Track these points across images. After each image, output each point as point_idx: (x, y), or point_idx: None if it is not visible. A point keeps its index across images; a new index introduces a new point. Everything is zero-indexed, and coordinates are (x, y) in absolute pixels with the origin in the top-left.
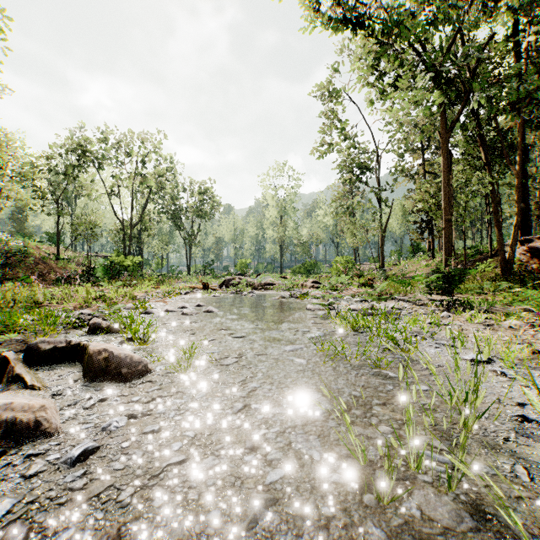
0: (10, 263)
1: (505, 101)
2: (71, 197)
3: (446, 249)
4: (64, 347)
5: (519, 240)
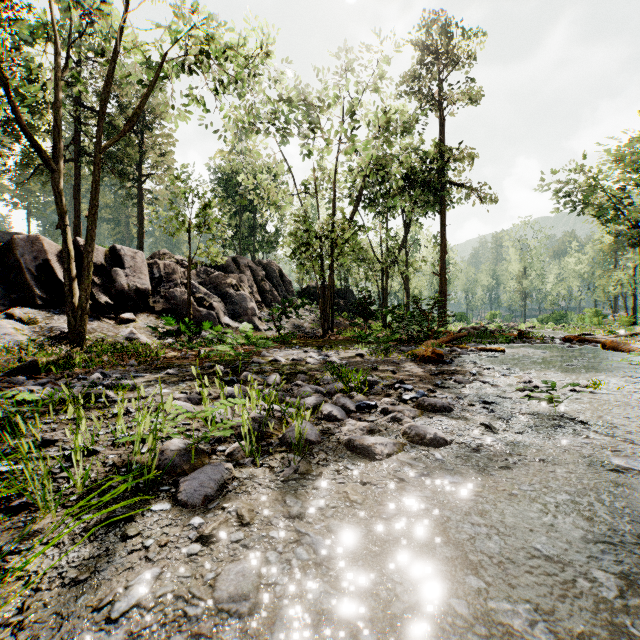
0: None
1: None
2: None
3: None
4: None
5: None
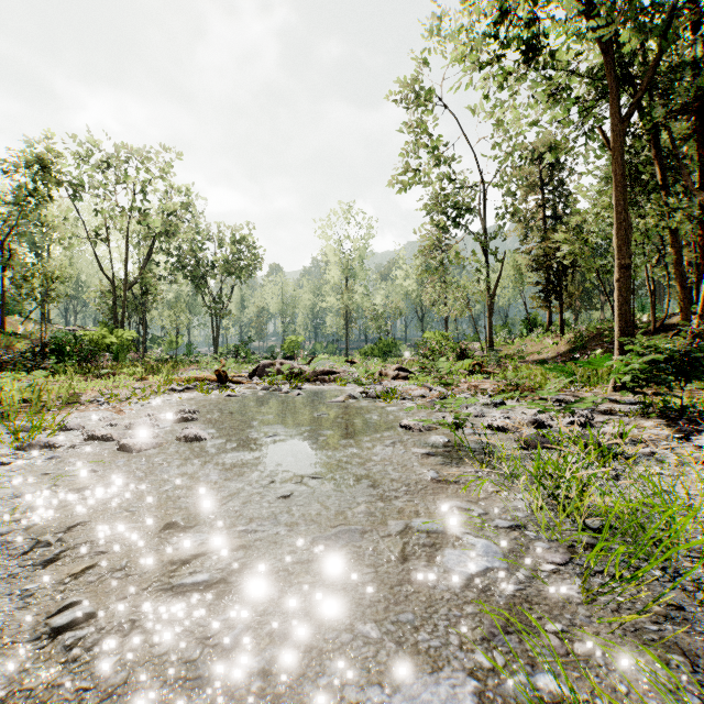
0: None
1: None
2: (42, 246)
3: (622, 314)
4: None
5: None
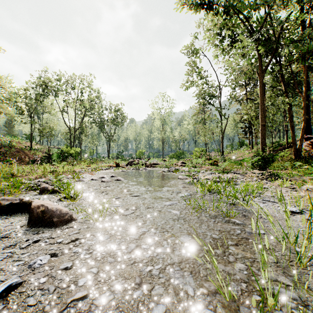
0: (0, 151)
1: (298, 53)
2: (40, 114)
3: (262, 142)
4: (18, 203)
5: (304, 137)
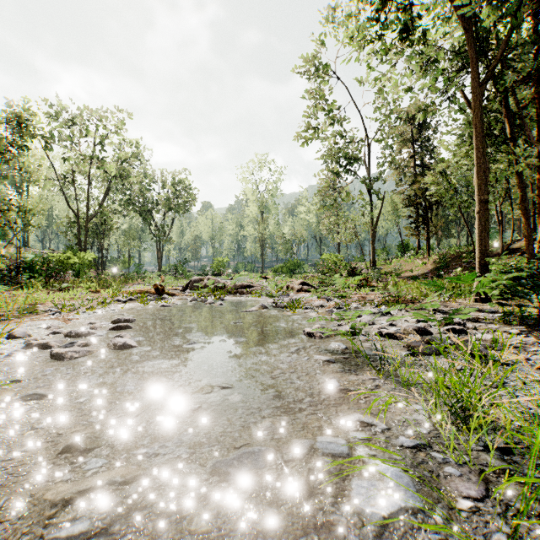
0: None
1: None
2: (23, 187)
3: (482, 240)
4: None
5: None
